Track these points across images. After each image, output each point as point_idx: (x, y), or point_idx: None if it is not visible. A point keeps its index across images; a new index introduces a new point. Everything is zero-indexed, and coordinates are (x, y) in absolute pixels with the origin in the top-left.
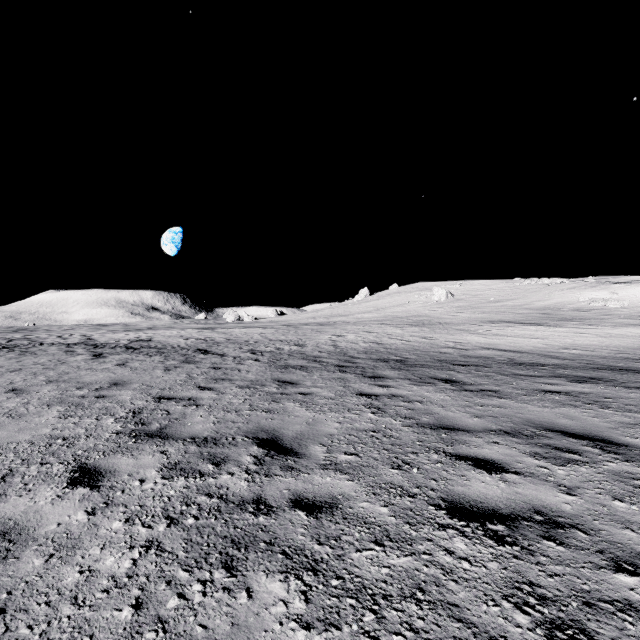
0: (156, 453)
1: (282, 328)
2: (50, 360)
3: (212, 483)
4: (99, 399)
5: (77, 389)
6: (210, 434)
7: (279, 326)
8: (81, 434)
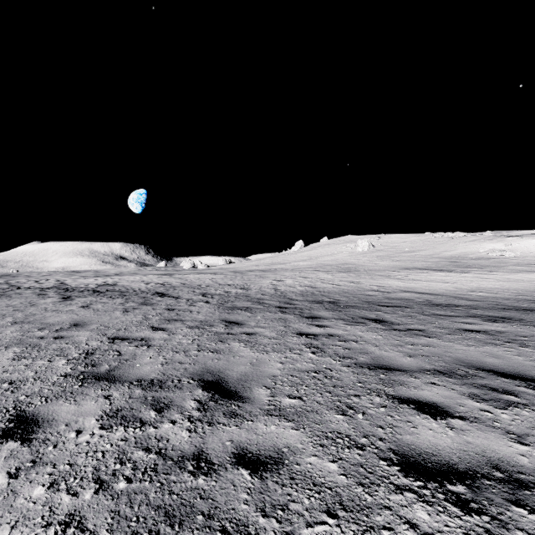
0: (100, 398)
1: (230, 274)
2: (22, 302)
3: (152, 434)
4: (57, 340)
5: (38, 330)
6: (157, 376)
7: (228, 272)
8: (29, 377)
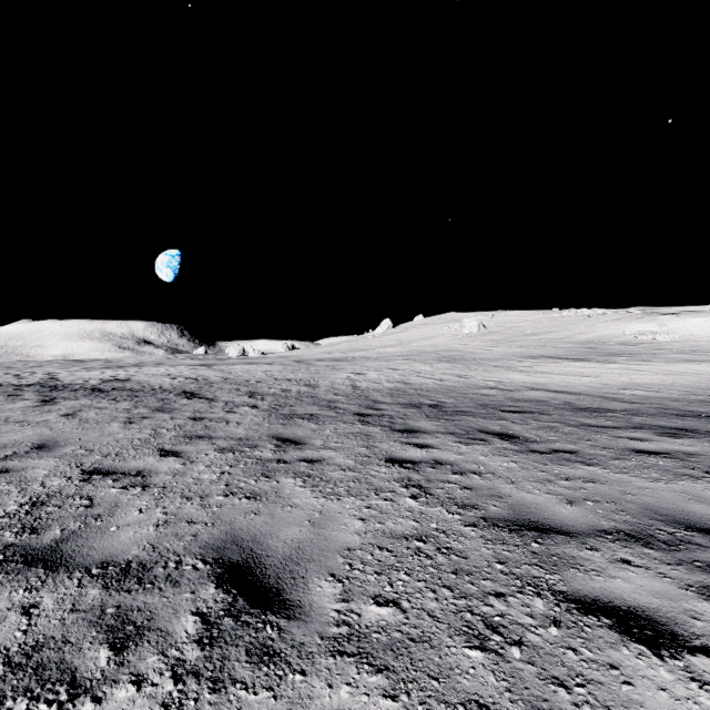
0: (12, 613)
1: (292, 364)
2: None
3: None
4: None
5: None
6: (140, 553)
7: (289, 362)
8: None
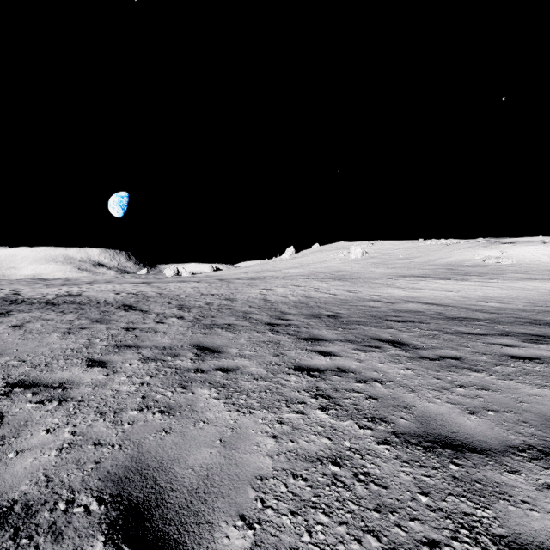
0: None
1: (215, 282)
2: None
3: None
4: None
5: None
6: (29, 490)
7: (213, 280)
8: None
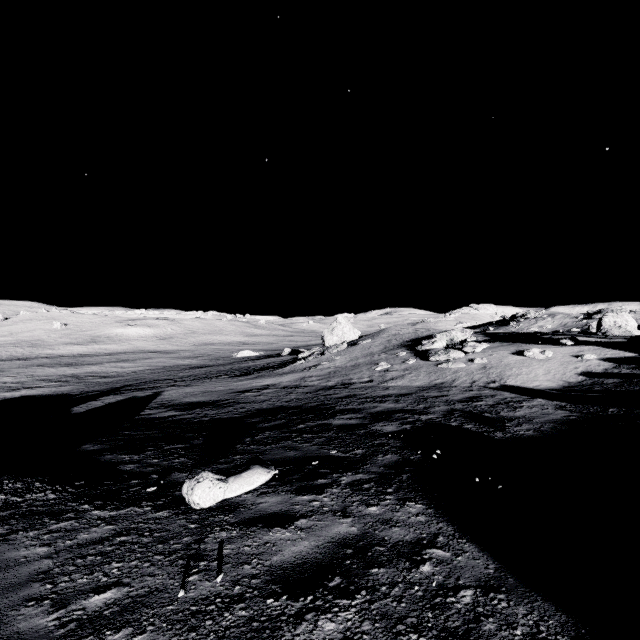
0: None
1: None
2: None
3: None
4: None
5: None
6: None
7: None
8: None
